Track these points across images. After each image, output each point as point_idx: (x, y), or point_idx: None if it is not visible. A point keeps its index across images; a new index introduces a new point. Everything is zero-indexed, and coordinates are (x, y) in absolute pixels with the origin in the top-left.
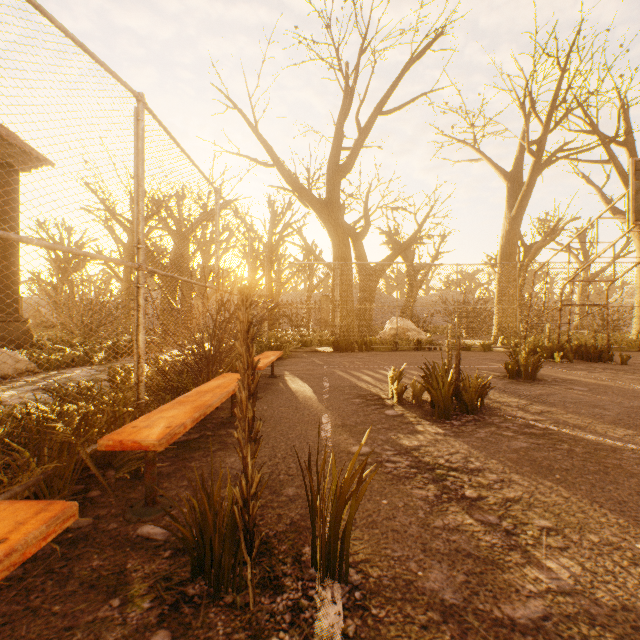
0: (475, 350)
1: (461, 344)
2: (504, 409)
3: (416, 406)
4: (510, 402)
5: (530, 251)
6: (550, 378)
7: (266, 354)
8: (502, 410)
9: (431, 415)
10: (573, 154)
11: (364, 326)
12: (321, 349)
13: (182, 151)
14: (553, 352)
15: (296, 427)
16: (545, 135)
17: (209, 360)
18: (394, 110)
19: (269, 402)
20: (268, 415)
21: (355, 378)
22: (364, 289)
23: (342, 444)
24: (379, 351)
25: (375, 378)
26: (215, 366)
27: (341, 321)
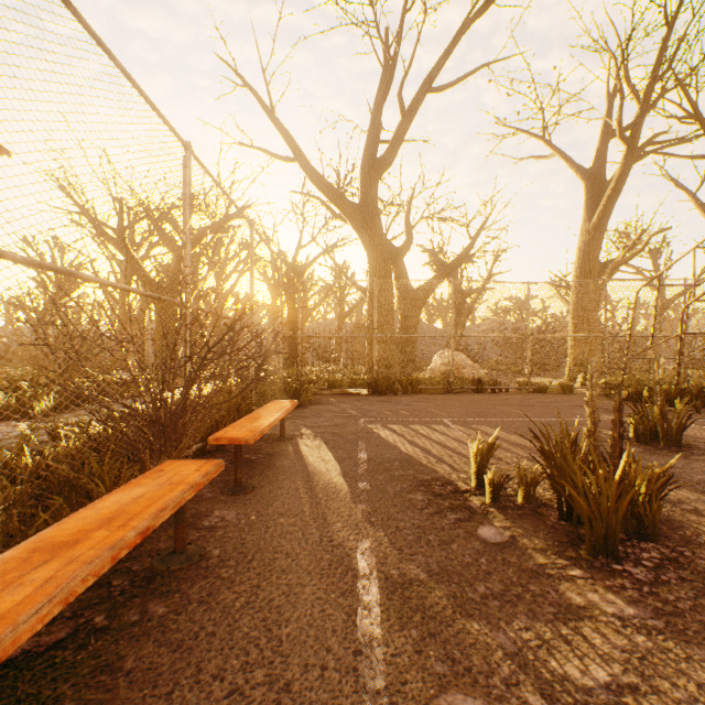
0: (551, 392)
1: (534, 384)
2: (698, 523)
3: (529, 513)
4: (691, 502)
5: (605, 270)
6: (699, 442)
7: (271, 407)
8: (697, 526)
9: (571, 543)
10: (669, 146)
11: (406, 360)
12: (354, 390)
13: (90, 34)
14: (670, 397)
15: (302, 591)
16: (643, 115)
17: (160, 425)
18: (447, 86)
19: (263, 501)
20: (252, 543)
21: (406, 442)
22: (405, 316)
23: (411, 679)
24: (429, 393)
25: (436, 442)
26: (177, 433)
27: (379, 355)
